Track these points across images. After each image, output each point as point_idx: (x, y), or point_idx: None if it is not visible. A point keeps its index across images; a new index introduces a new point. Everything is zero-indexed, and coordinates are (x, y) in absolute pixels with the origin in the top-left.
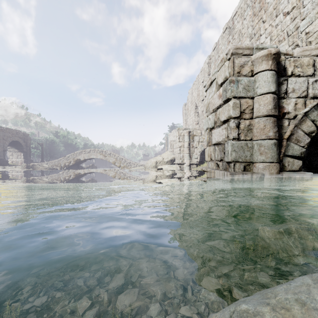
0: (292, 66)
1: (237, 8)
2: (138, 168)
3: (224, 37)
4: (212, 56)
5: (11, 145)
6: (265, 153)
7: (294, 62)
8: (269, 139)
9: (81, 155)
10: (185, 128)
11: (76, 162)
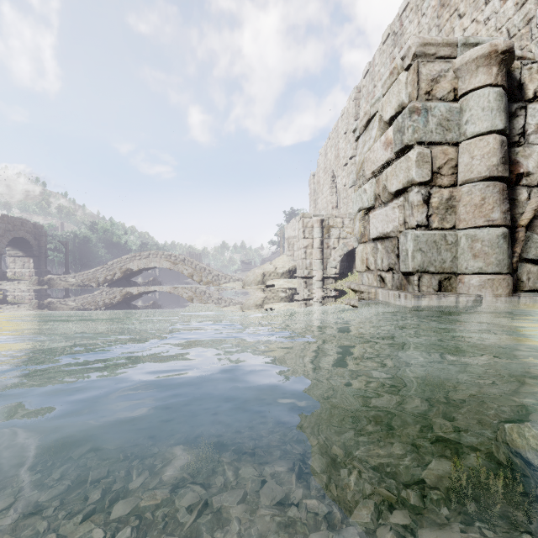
0: (535, 81)
1: None
2: (232, 285)
3: (384, 50)
4: (362, 87)
5: (13, 245)
6: (483, 254)
7: None
8: (493, 226)
9: (134, 262)
10: (314, 215)
11: (125, 275)
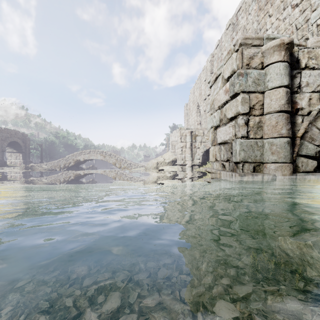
0: (306, 58)
1: (241, 3)
2: (139, 169)
3: (227, 33)
4: (215, 54)
5: (10, 146)
6: (277, 152)
7: (308, 54)
8: (282, 137)
9: (81, 156)
10: (187, 128)
11: (76, 163)
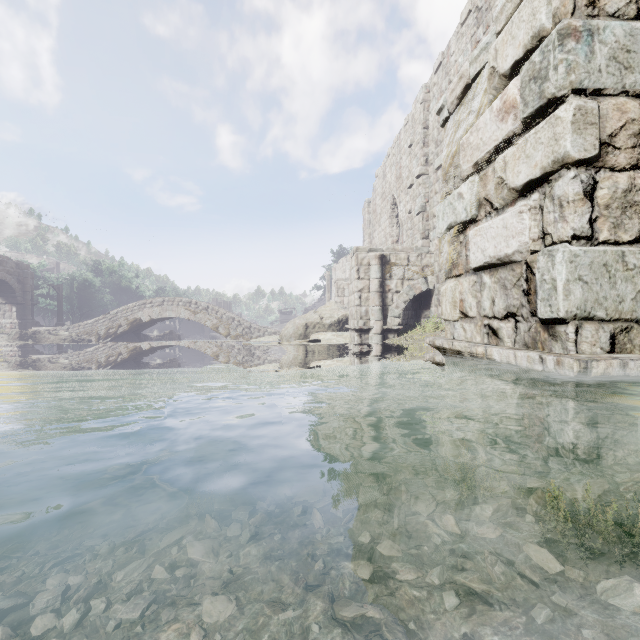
0: None
1: None
2: (267, 339)
3: (463, 34)
4: (432, 86)
5: None
6: None
7: None
8: None
9: (144, 310)
10: (371, 249)
11: (133, 327)
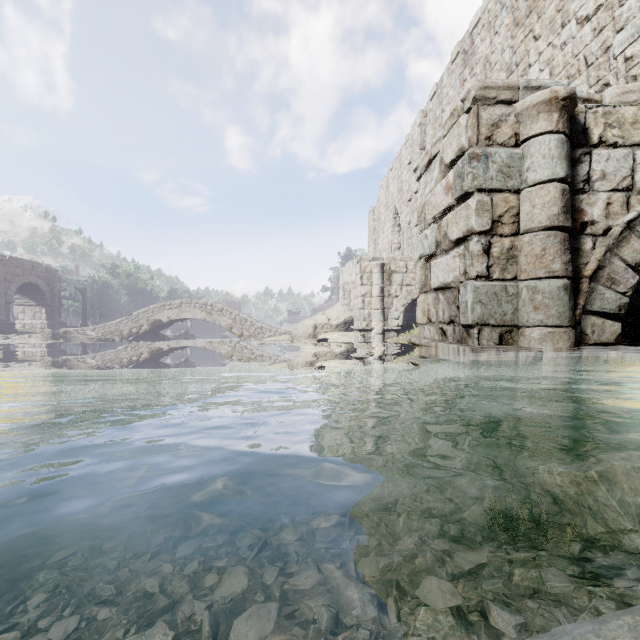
0: (600, 125)
1: (481, 12)
2: (278, 339)
3: (453, 71)
4: (429, 112)
5: (22, 293)
6: (544, 306)
7: (605, 117)
8: (553, 277)
9: (163, 312)
10: (373, 258)
11: (153, 327)
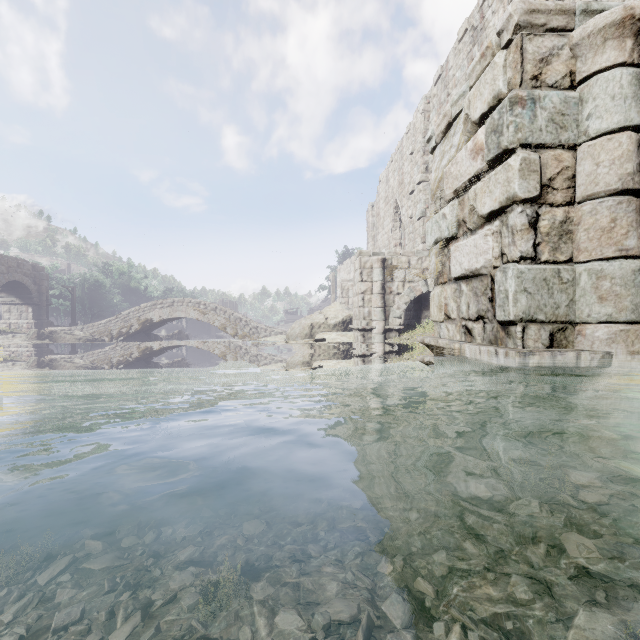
0: None
1: None
2: (274, 339)
3: (460, 50)
4: (432, 97)
5: (7, 291)
6: (613, 296)
7: None
8: (627, 257)
9: (155, 311)
10: (373, 253)
11: (144, 327)
